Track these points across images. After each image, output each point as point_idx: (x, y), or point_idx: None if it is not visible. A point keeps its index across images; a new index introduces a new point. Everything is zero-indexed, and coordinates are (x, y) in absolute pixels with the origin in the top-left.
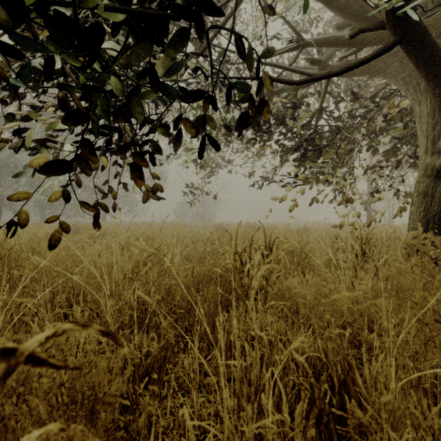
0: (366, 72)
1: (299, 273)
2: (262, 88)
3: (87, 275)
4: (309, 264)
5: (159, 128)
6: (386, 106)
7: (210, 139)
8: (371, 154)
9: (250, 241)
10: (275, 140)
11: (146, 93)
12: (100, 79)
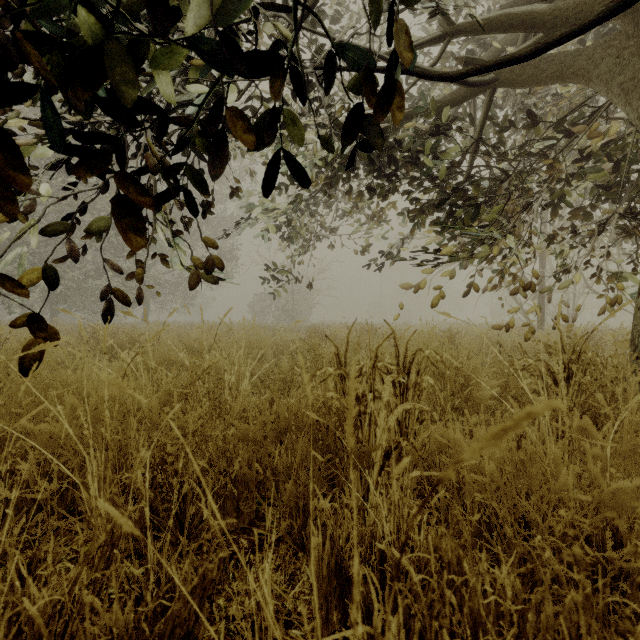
0: (556, 77)
1: (453, 410)
2: (397, 71)
3: (72, 421)
4: (472, 395)
5: (197, 138)
6: (586, 134)
7: (298, 165)
8: (544, 220)
9: (373, 358)
10: (404, 193)
11: (162, 53)
12: (47, 2)
